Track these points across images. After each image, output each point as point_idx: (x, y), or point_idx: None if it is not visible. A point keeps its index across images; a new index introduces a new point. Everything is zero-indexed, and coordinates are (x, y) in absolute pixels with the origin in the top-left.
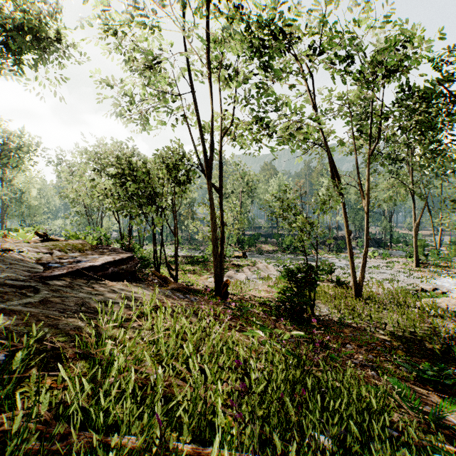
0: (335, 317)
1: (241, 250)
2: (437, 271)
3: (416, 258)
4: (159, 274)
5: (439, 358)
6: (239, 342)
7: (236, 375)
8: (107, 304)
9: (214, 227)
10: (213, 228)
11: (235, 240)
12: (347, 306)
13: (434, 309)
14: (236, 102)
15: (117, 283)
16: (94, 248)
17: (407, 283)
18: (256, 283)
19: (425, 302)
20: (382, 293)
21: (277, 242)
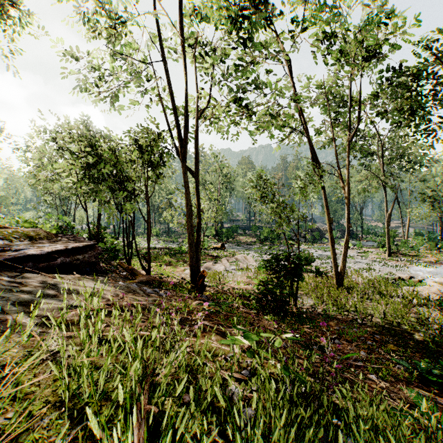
0: (319, 309)
1: (220, 242)
2: (408, 260)
3: (389, 247)
4: (126, 266)
5: (432, 351)
6: (215, 351)
7: (209, 419)
8: (28, 306)
9: (190, 213)
10: (188, 214)
11: (213, 232)
12: (330, 297)
13: (417, 298)
14: (214, 82)
15: (66, 277)
16: (51, 236)
17: (384, 272)
18: (235, 274)
19: (405, 291)
20: (362, 283)
21: (255, 234)
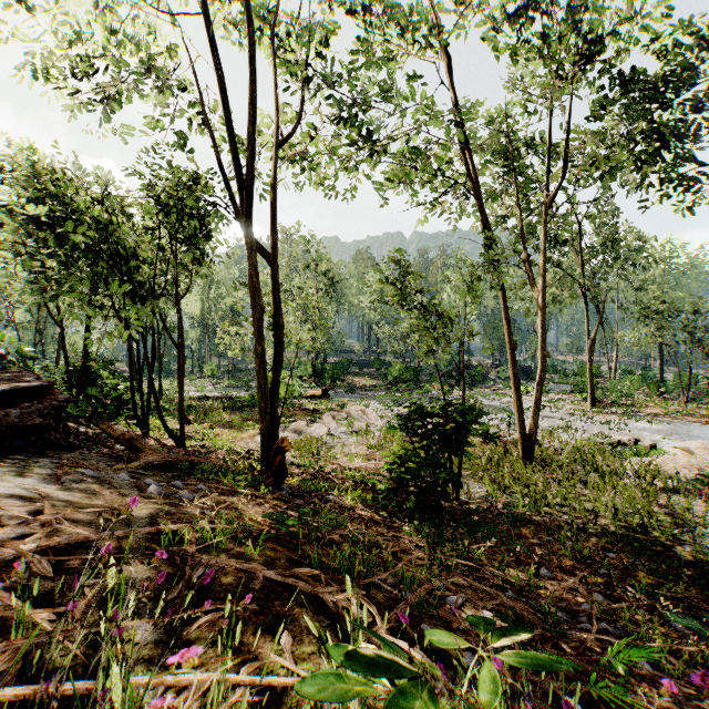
0: (499, 503)
1: (321, 386)
2: (623, 413)
3: (592, 393)
4: (122, 431)
5: None
6: (287, 697)
7: None
8: None
9: (259, 328)
10: (256, 329)
11: (310, 370)
12: (517, 480)
13: (661, 477)
14: (308, 91)
15: None
16: None
17: (590, 432)
18: (346, 441)
19: (634, 464)
20: (563, 452)
21: (378, 373)
